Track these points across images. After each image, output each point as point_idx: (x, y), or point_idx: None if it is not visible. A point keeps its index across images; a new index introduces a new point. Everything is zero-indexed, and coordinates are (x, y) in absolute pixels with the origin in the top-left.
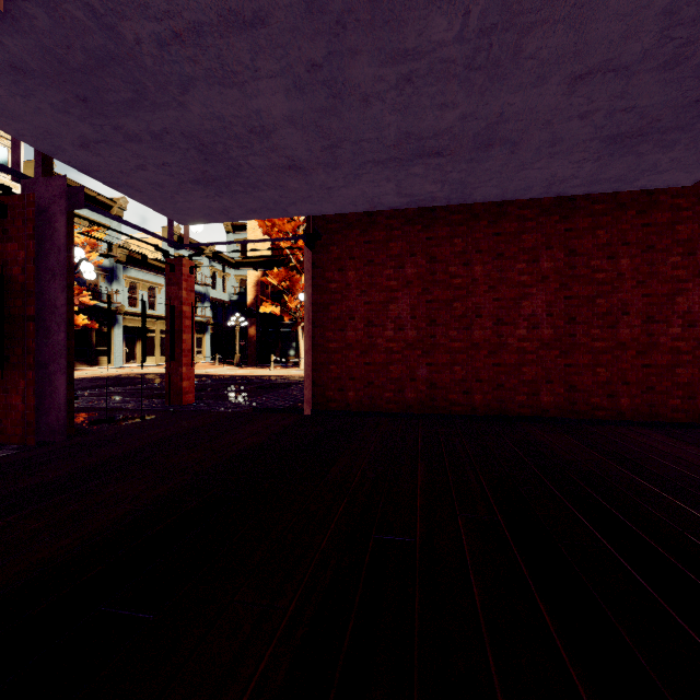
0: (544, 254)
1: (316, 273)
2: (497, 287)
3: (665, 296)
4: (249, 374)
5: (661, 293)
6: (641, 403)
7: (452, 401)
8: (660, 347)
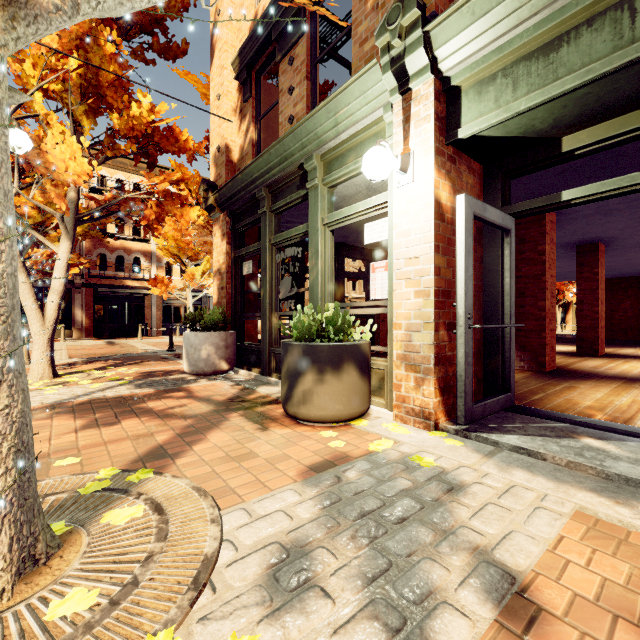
0: None
1: None
2: None
3: None
4: None
5: None
6: None
7: None
8: None
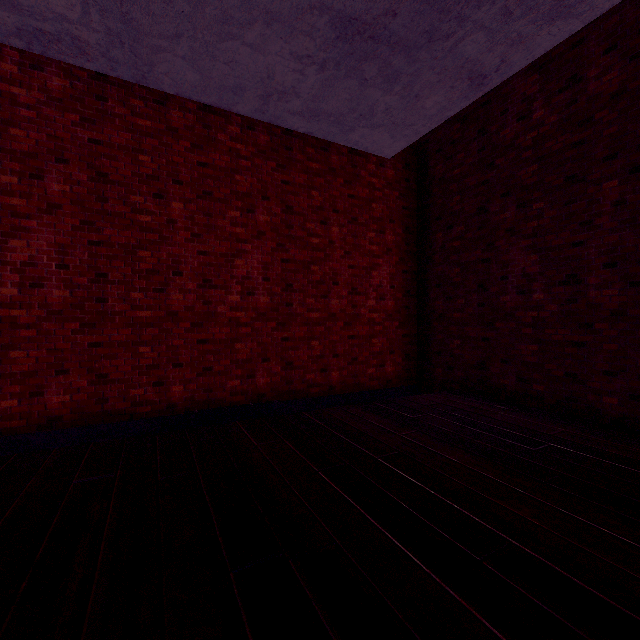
0: (260, 204)
1: None
2: (203, 236)
3: (365, 269)
4: None
5: (362, 266)
6: (348, 374)
7: (136, 400)
8: (361, 318)
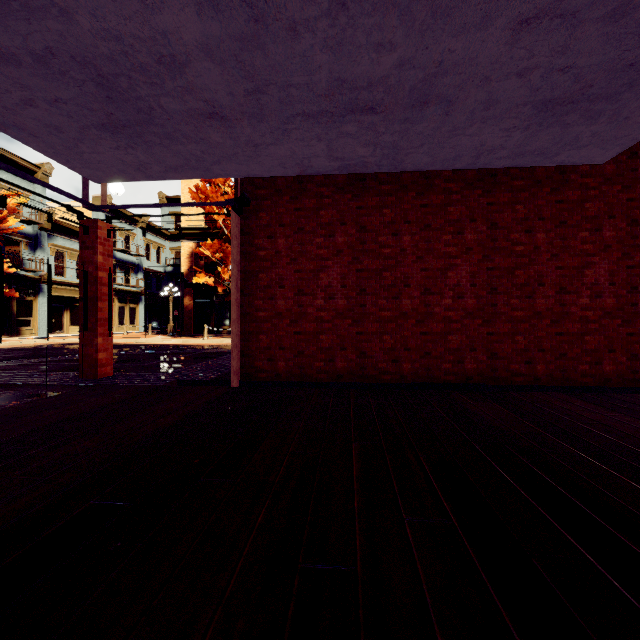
0: (468, 226)
1: (245, 240)
2: (424, 257)
3: (576, 269)
4: (182, 343)
5: (572, 266)
6: (555, 368)
7: (381, 370)
8: (571, 316)
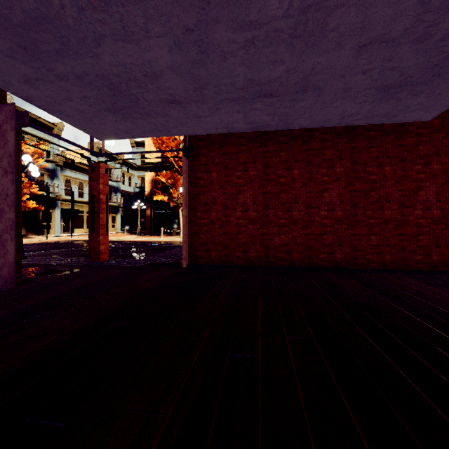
0: (337, 163)
1: (190, 174)
2: (308, 184)
3: (412, 191)
4: (147, 240)
5: (409, 189)
6: (397, 258)
7: (279, 258)
8: (409, 222)
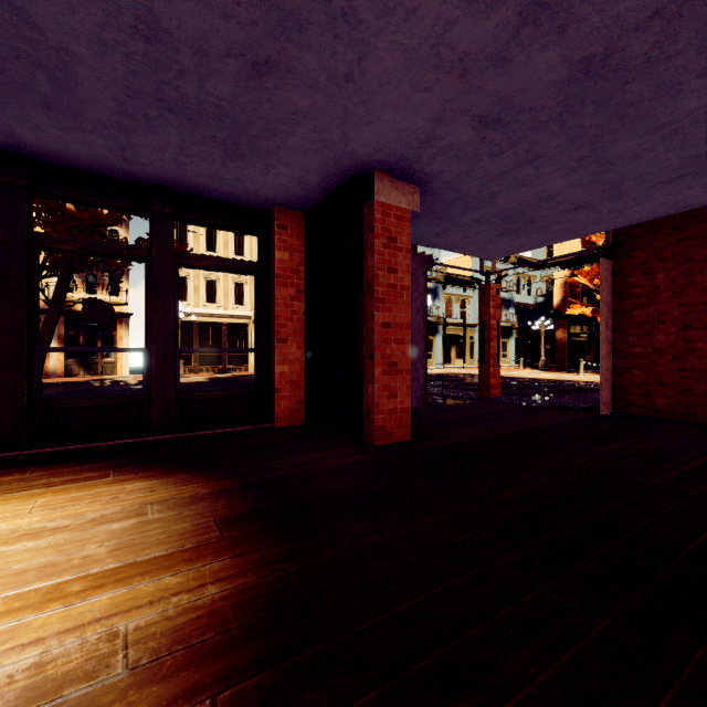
0: None
1: (616, 281)
2: None
3: None
4: (554, 378)
5: None
6: None
7: None
8: None
